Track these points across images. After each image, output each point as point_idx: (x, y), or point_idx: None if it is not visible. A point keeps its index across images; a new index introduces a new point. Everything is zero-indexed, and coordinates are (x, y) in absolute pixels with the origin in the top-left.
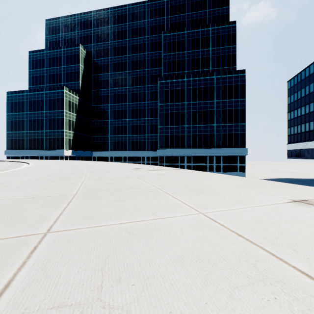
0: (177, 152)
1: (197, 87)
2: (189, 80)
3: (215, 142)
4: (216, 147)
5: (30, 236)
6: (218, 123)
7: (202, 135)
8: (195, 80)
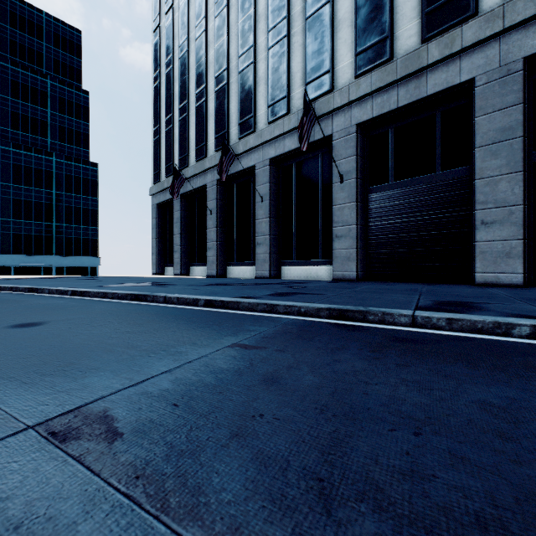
0: None
1: (23, 165)
2: (7, 150)
3: (54, 247)
4: (56, 254)
5: None
6: (60, 223)
7: (33, 236)
8: (19, 154)
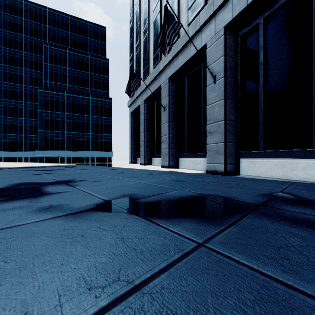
0: (58, 154)
1: (76, 102)
2: (69, 96)
3: (90, 146)
4: (91, 150)
5: (3, 166)
6: (93, 133)
7: (80, 141)
8: (74, 97)
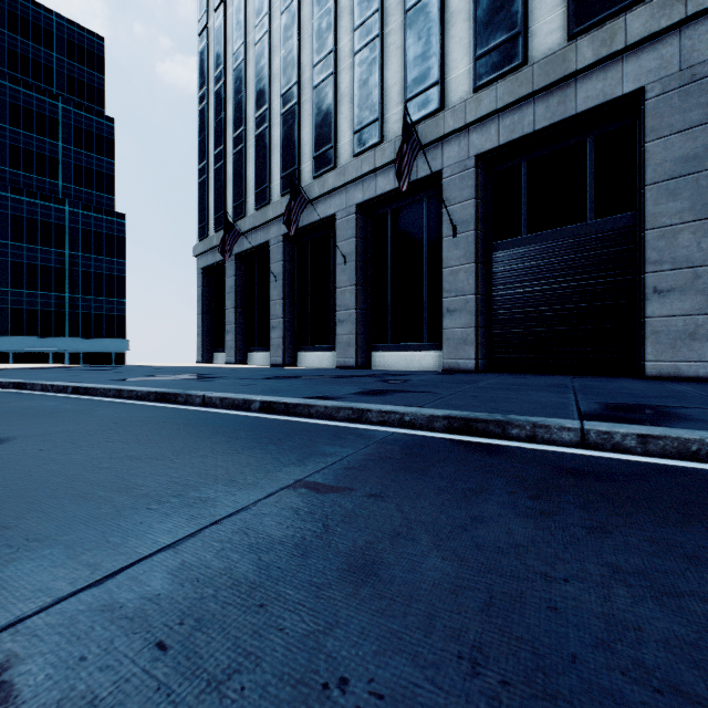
0: None
1: (25, 216)
2: (4, 196)
3: (68, 326)
4: (70, 336)
5: None
6: (75, 294)
7: (39, 312)
8: (20, 201)
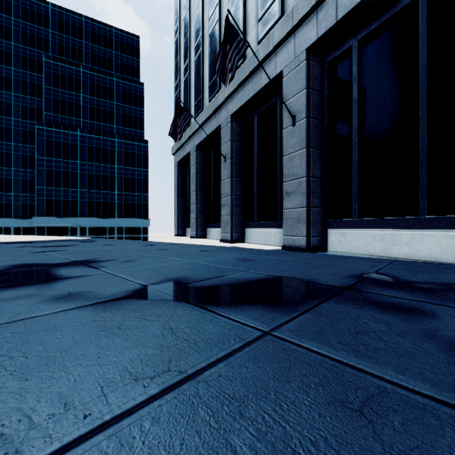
0: (67, 222)
1: (94, 146)
2: (84, 136)
3: (116, 211)
4: (117, 217)
5: None
6: (120, 191)
7: (101, 203)
8: (92, 138)
